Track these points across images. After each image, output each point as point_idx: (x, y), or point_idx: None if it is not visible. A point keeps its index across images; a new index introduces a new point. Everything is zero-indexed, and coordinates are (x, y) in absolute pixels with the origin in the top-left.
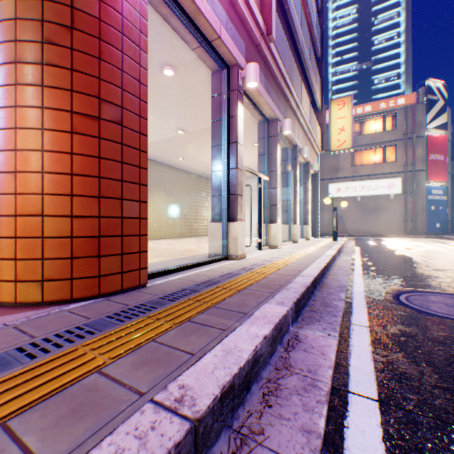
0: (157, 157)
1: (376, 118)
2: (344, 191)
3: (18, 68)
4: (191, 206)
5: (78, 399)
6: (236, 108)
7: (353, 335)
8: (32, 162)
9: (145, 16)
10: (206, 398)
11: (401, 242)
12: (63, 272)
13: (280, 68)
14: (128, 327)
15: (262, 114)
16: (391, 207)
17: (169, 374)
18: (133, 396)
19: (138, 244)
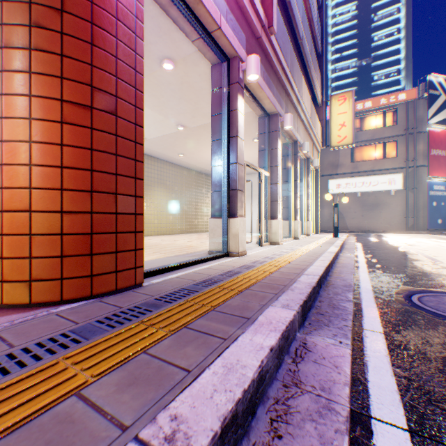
0: (158, 154)
1: (376, 113)
2: (344, 187)
3: (4, 53)
4: (192, 202)
5: (46, 435)
6: (237, 102)
7: (367, 343)
8: (19, 153)
9: (141, 1)
10: (203, 436)
11: (403, 238)
12: (52, 271)
13: (281, 62)
14: (118, 334)
15: (263, 109)
16: (392, 203)
17: (159, 399)
18: (114, 432)
19: (134, 241)
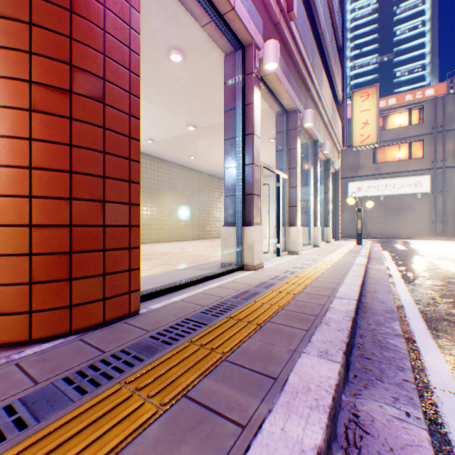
0: (168, 157)
1: (401, 111)
2: (365, 190)
3: None
4: (204, 207)
5: None
6: (252, 95)
7: (448, 417)
8: None
9: None
10: None
11: (433, 245)
12: (18, 302)
13: (301, 52)
14: (84, 411)
15: (281, 104)
16: (419, 207)
17: None
18: None
19: (127, 260)
